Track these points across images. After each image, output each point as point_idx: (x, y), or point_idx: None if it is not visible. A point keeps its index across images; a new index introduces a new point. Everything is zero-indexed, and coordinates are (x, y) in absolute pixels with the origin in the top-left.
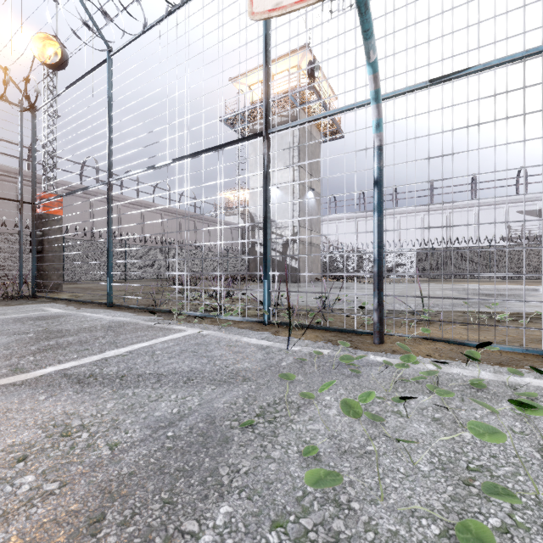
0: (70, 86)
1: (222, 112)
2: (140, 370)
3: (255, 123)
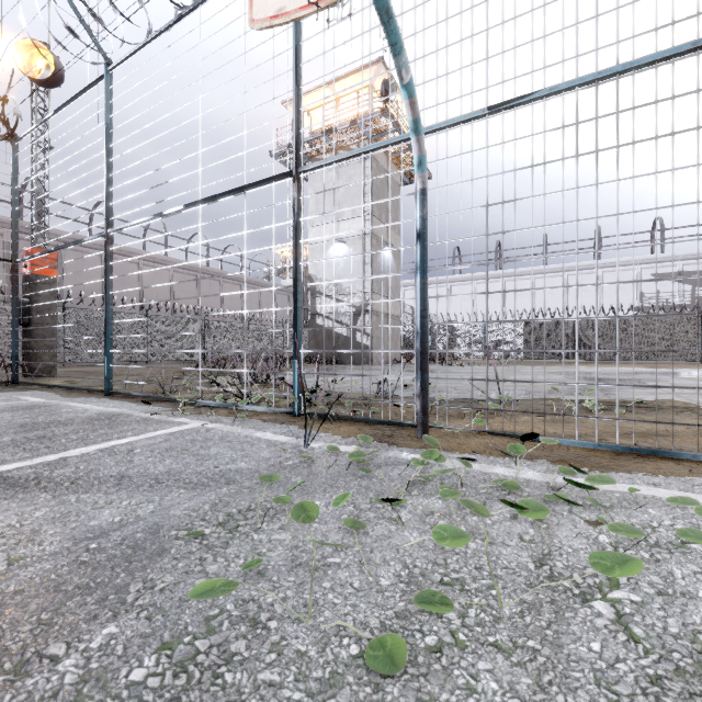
0: (60, 109)
1: (244, 145)
2: (102, 472)
3: (316, 159)
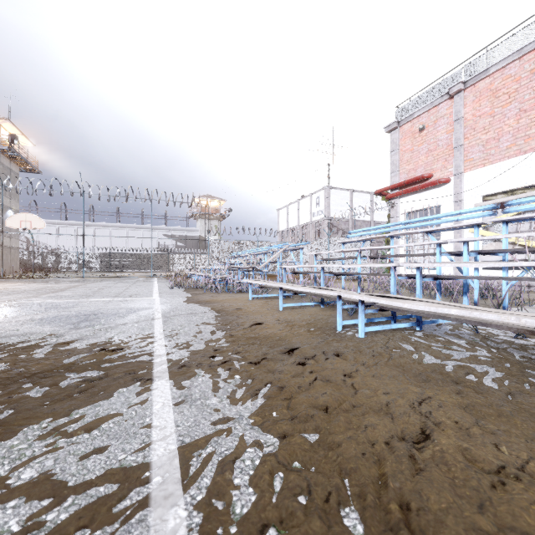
0: None
1: None
2: None
3: None
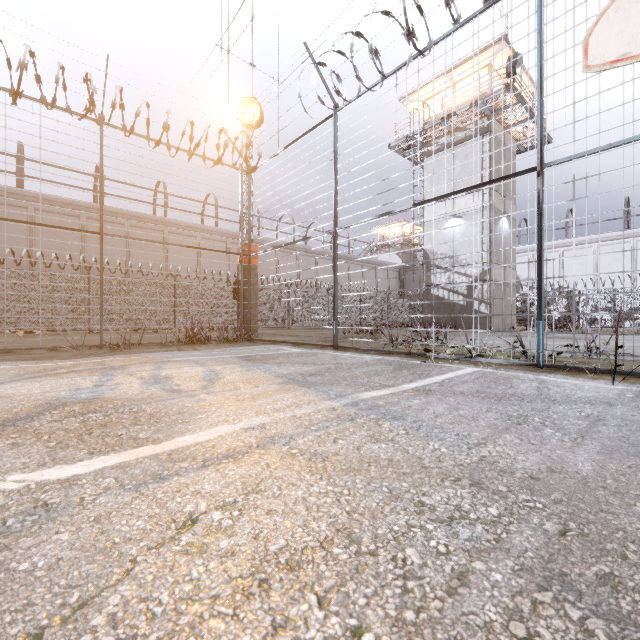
0: (289, 145)
1: (478, 151)
2: (487, 391)
3: (431, 144)
